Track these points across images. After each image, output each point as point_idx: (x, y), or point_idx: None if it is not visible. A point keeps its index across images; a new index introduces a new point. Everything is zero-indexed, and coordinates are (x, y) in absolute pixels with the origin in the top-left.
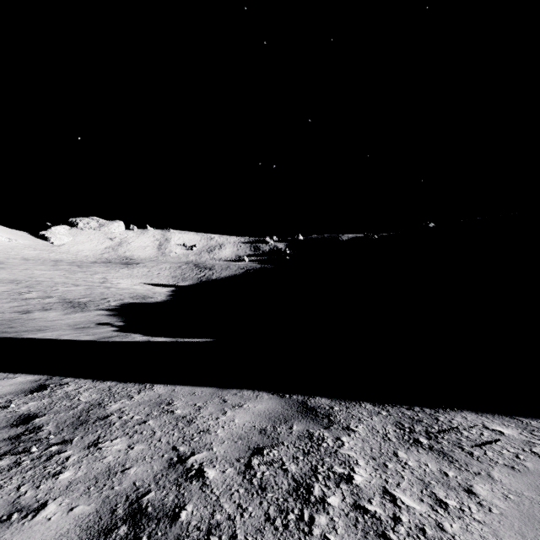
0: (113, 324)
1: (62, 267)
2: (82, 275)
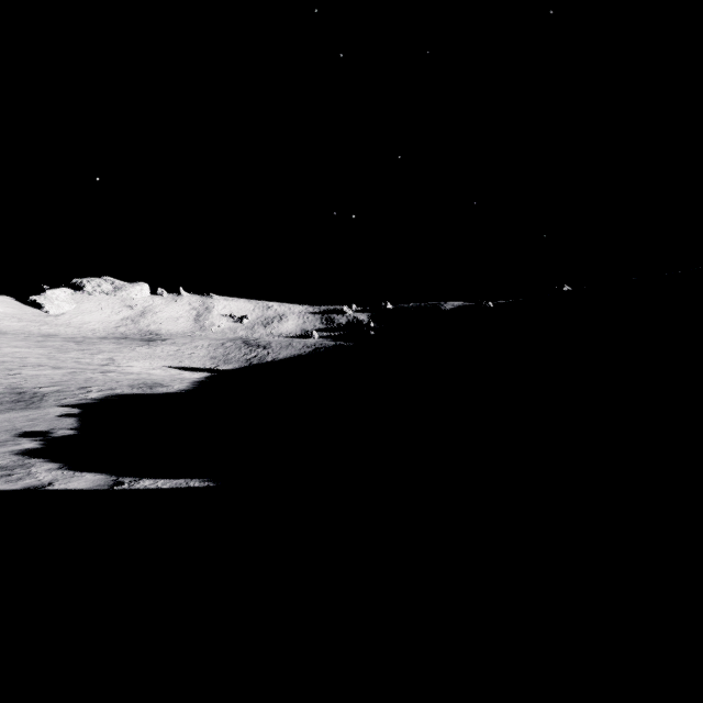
0: (51, 434)
1: (51, 344)
2: (77, 354)
